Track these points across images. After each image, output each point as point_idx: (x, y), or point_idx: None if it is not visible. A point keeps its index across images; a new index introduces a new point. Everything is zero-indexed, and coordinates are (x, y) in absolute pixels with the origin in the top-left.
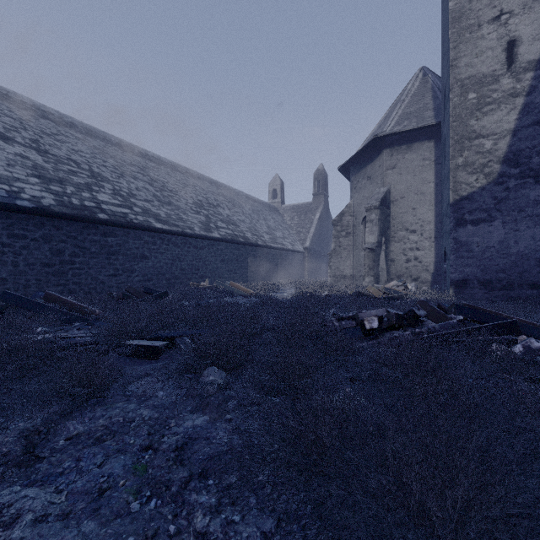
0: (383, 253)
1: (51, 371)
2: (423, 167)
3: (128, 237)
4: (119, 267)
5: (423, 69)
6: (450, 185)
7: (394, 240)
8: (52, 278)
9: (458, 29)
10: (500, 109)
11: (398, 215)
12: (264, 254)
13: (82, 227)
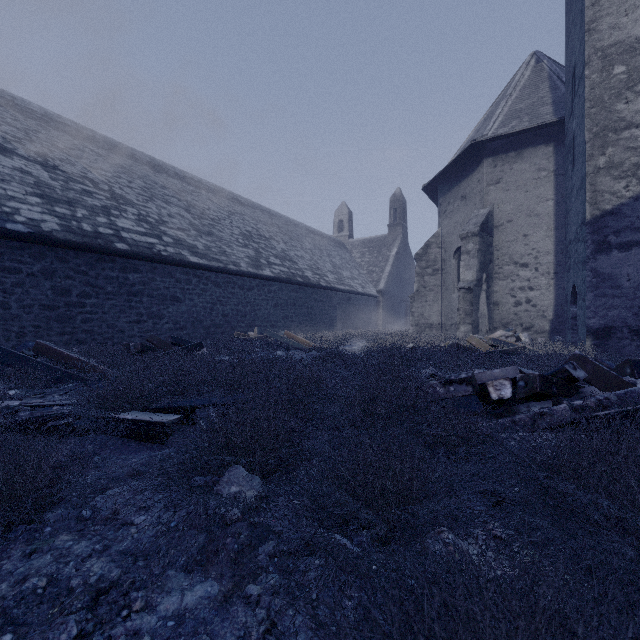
0: (484, 294)
1: None
2: (538, 180)
3: (155, 274)
4: (143, 311)
5: (535, 54)
6: (586, 195)
7: (498, 278)
8: (55, 324)
9: None
10: None
11: (504, 244)
12: (328, 298)
13: (94, 259)
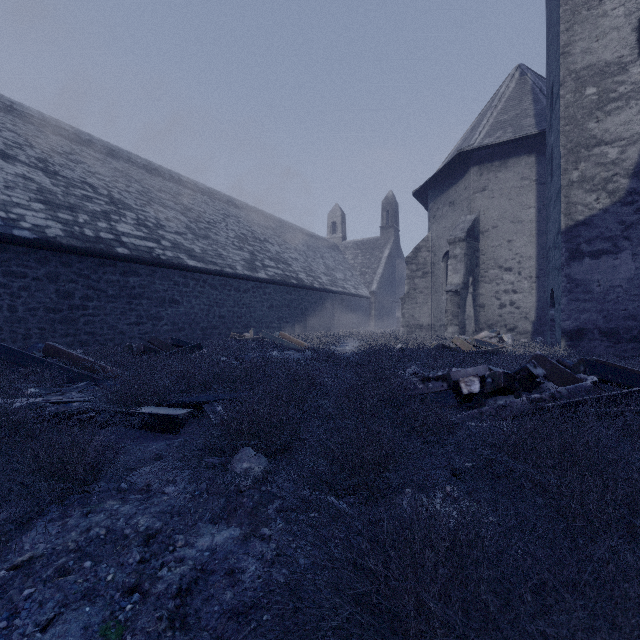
0: (470, 297)
1: (6, 456)
2: (521, 188)
3: (154, 277)
4: (143, 313)
5: (519, 67)
6: (561, 207)
7: (484, 281)
8: (59, 326)
9: (572, 5)
10: (629, 106)
11: (489, 249)
12: (321, 299)
13: (96, 264)
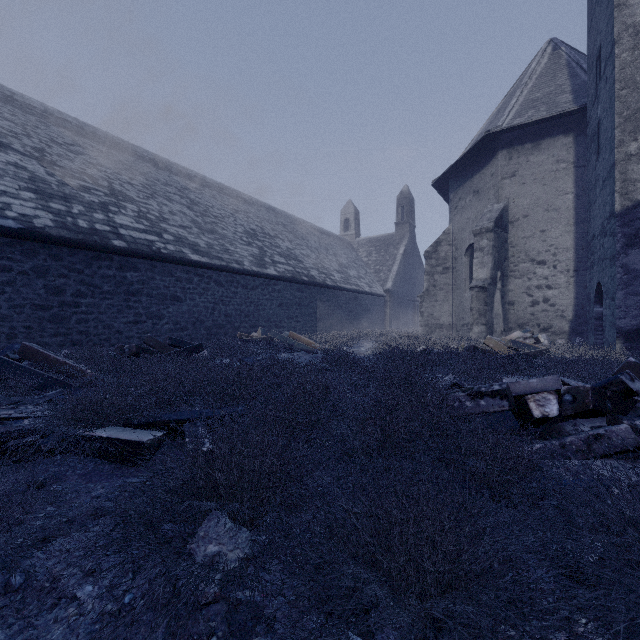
0: (498, 293)
1: None
2: (556, 172)
3: (154, 272)
4: (142, 311)
5: (552, 41)
6: (616, 185)
7: (513, 276)
8: (48, 325)
9: None
10: None
11: (520, 241)
12: (334, 297)
13: (90, 257)
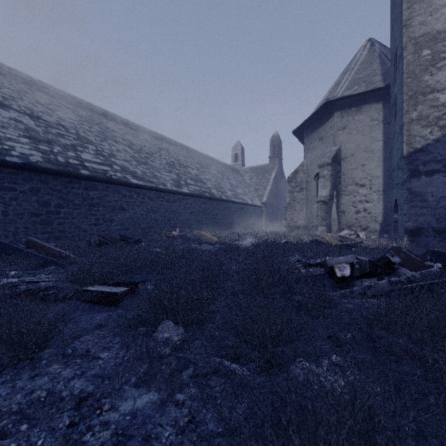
0: (334, 205)
1: None
2: (371, 127)
3: (108, 191)
4: (100, 217)
5: (370, 40)
6: (403, 138)
7: (344, 194)
8: (39, 226)
9: None
10: None
11: (348, 171)
12: (227, 207)
13: (66, 181)
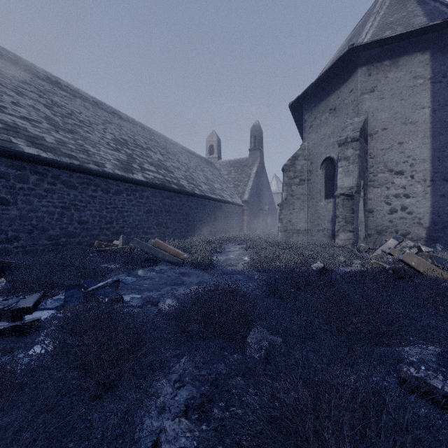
0: (362, 201)
1: None
2: (414, 88)
3: None
4: None
5: None
6: None
7: (373, 185)
8: None
9: None
10: None
11: (379, 152)
12: (202, 205)
13: None
